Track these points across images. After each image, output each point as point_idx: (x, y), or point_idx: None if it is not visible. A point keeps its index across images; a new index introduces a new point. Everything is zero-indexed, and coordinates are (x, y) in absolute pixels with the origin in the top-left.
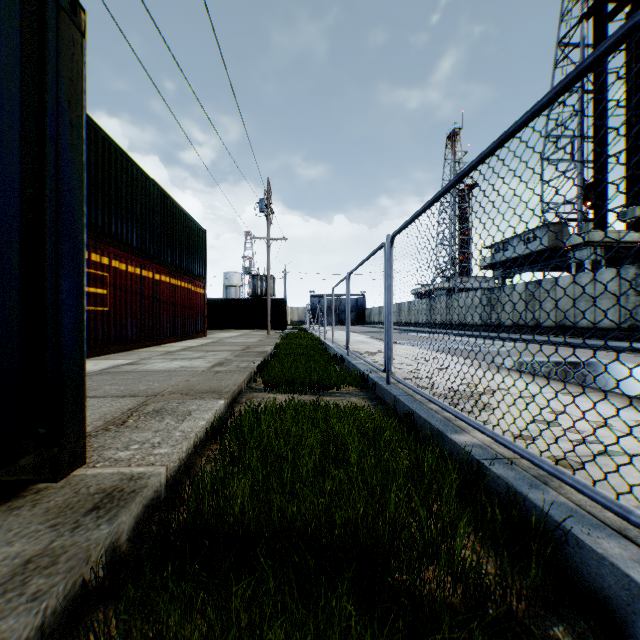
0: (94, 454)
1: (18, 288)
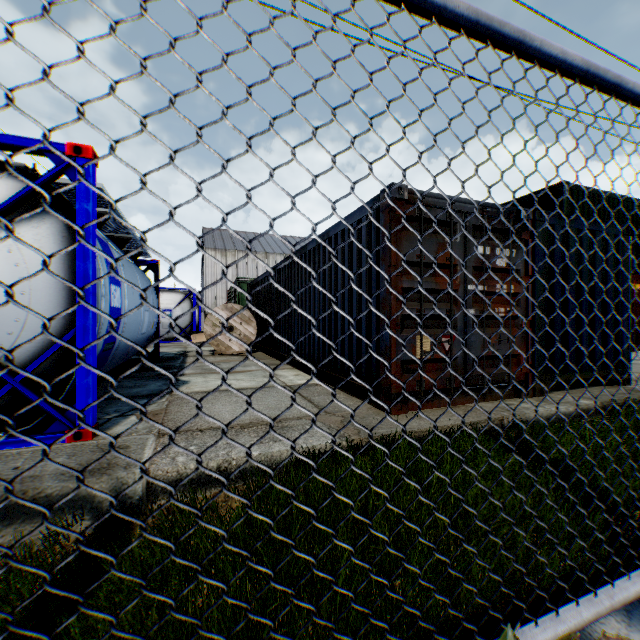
0: (631, 384)
1: (612, 326)
